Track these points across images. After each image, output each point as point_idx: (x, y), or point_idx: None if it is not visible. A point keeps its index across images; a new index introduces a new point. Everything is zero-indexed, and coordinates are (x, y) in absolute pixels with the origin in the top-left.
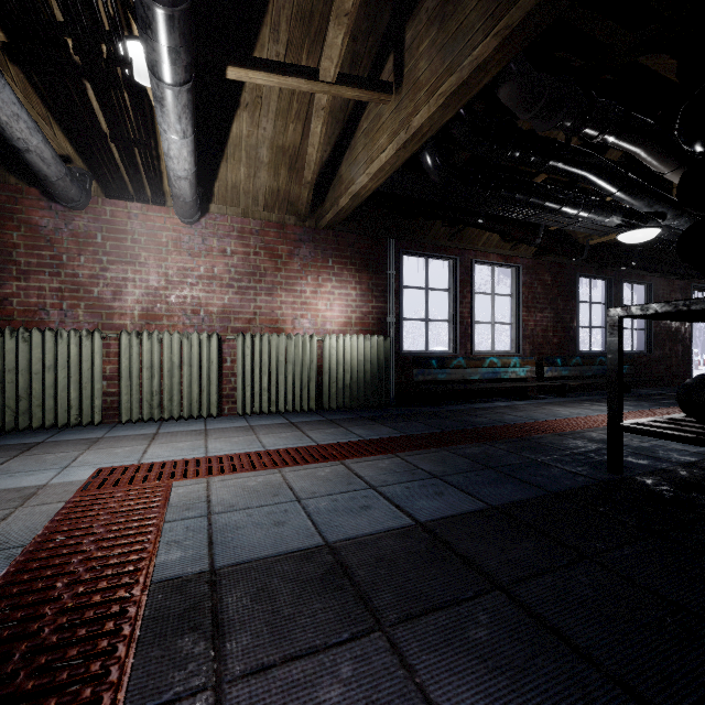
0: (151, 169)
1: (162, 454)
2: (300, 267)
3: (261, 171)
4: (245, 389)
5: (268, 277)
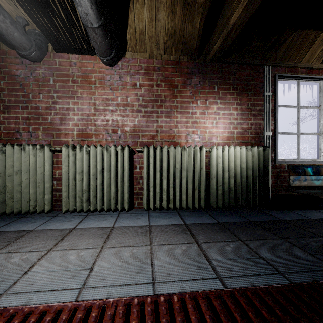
0: (82, 25)
1: (37, 280)
2: (191, 93)
3: (160, 12)
4: (149, 189)
5: (166, 102)
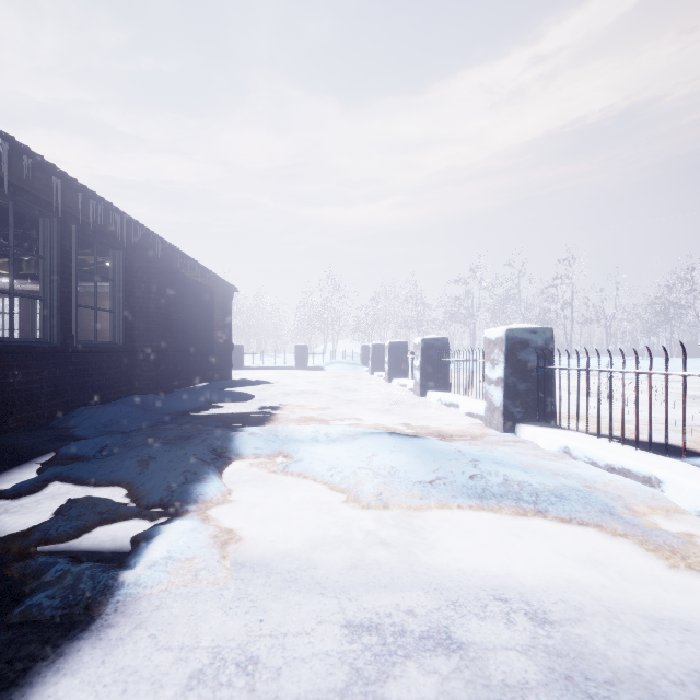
0: None
1: None
2: None
3: None
4: None
5: None
